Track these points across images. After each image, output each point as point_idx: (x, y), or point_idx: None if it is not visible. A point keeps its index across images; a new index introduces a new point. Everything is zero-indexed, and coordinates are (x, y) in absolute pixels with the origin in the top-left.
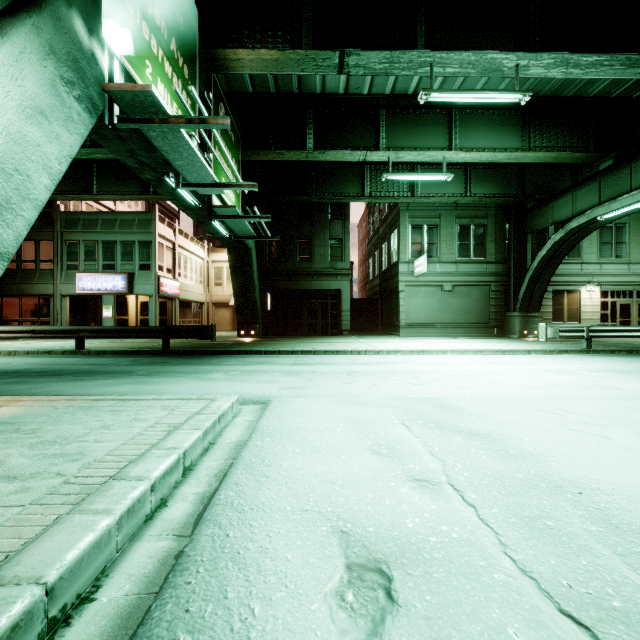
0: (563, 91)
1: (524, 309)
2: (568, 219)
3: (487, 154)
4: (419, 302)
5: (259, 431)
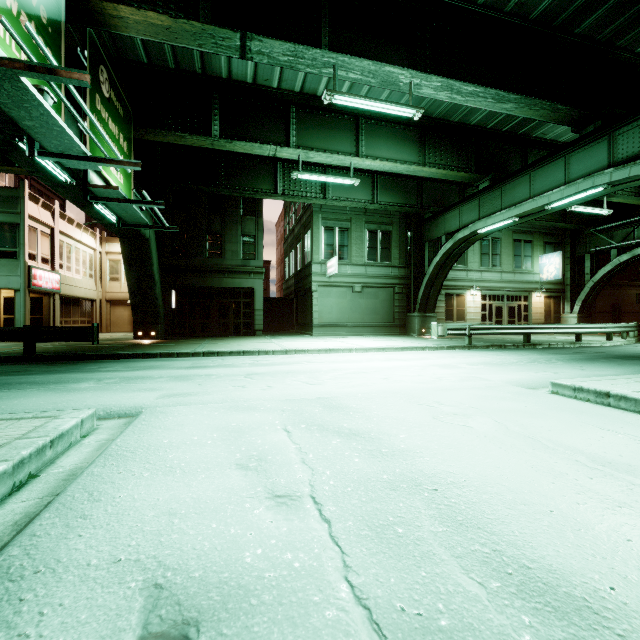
0: (451, 116)
1: (422, 310)
2: (456, 231)
3: (390, 164)
4: (331, 302)
5: (105, 453)
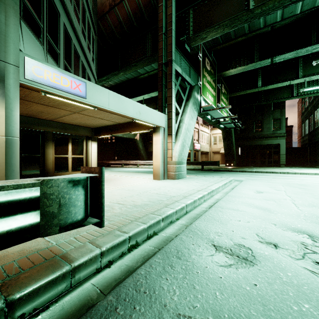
0: None
1: None
2: None
3: None
4: None
5: (240, 183)
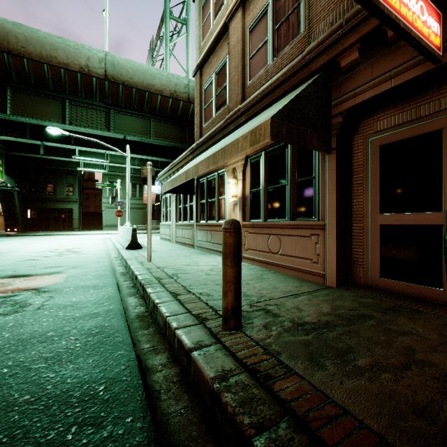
0: None
1: (156, 219)
2: None
3: (121, 165)
4: (113, 215)
5: None
